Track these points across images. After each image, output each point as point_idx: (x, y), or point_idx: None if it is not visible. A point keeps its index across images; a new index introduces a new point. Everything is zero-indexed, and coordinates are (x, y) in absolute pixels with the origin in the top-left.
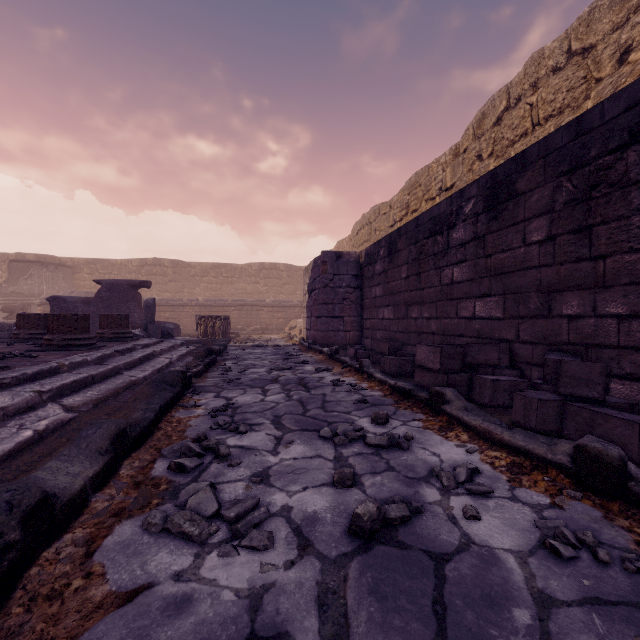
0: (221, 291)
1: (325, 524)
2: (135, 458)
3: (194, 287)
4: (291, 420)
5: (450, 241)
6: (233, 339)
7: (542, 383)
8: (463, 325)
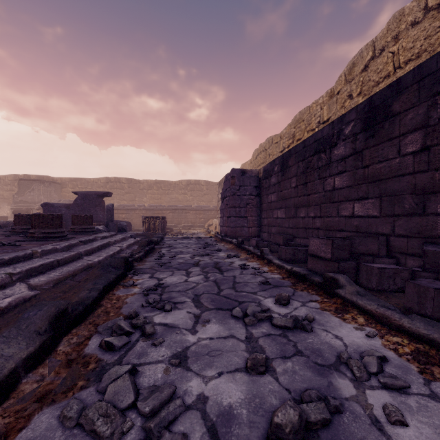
0: (161, 200)
1: (241, 424)
2: (74, 334)
3: (142, 197)
4: (208, 299)
5: (332, 157)
6: (168, 233)
7: (422, 271)
8: (343, 222)
